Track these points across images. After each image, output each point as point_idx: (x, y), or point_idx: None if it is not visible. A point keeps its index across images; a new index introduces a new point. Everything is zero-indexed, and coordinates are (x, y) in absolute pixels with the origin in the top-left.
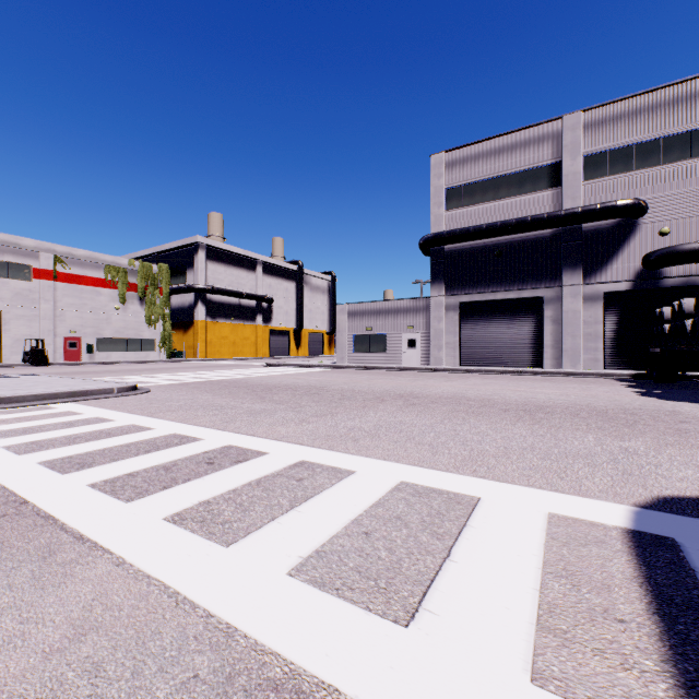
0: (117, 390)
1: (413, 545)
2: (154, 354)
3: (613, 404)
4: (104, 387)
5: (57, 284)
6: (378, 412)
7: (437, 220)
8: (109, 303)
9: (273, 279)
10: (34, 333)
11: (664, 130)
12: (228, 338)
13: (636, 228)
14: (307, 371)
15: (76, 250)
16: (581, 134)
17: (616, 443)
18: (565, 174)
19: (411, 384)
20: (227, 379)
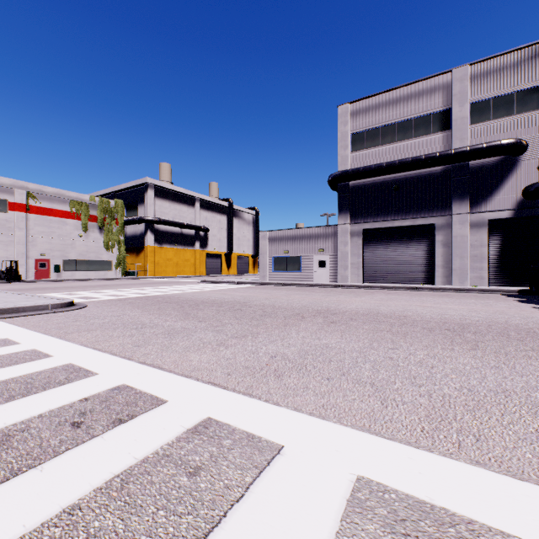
0: (51, 306)
1: None
2: (111, 273)
3: (531, 322)
4: (37, 303)
5: (29, 215)
6: (300, 332)
7: (343, 160)
8: (74, 231)
9: (209, 212)
10: (10, 256)
11: None
12: (172, 260)
13: (517, 164)
14: (234, 287)
15: (46, 188)
16: (468, 85)
17: None
18: (454, 119)
19: (325, 300)
20: (163, 294)
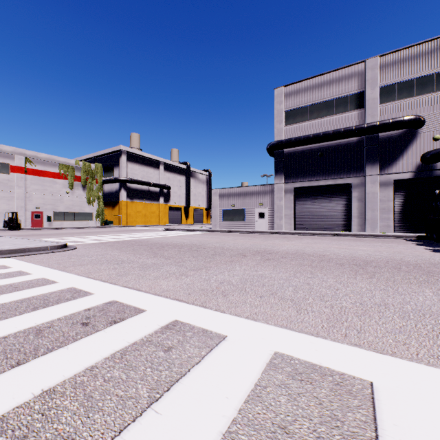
0: (49, 248)
1: None
2: (92, 222)
3: (420, 259)
4: (39, 245)
5: (27, 176)
6: (242, 266)
7: (279, 132)
8: (62, 188)
9: (171, 174)
10: (11, 208)
11: (436, 68)
12: (141, 212)
13: (416, 136)
14: (191, 234)
15: (40, 154)
16: (378, 72)
17: None
18: (367, 99)
19: (263, 243)
20: (135, 239)
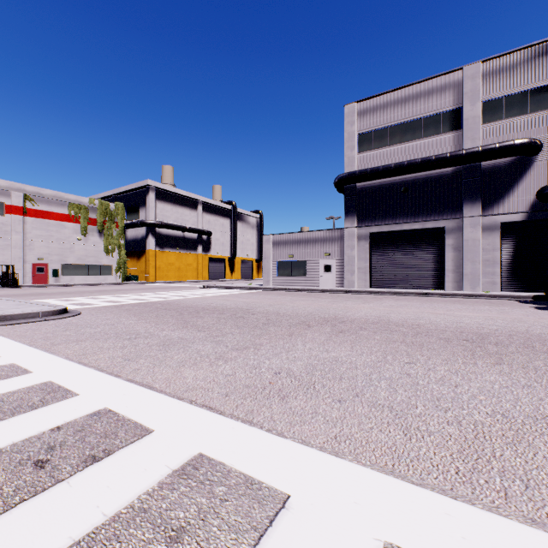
0: (41, 314)
1: None
2: (111, 277)
3: None
4: (27, 311)
5: (27, 218)
6: (306, 343)
7: (350, 161)
8: (72, 234)
9: (211, 216)
10: (6, 260)
11: None
12: (174, 264)
13: (531, 165)
14: (237, 293)
15: (44, 190)
16: (480, 82)
17: None
18: (465, 118)
19: (332, 306)
20: (163, 301)
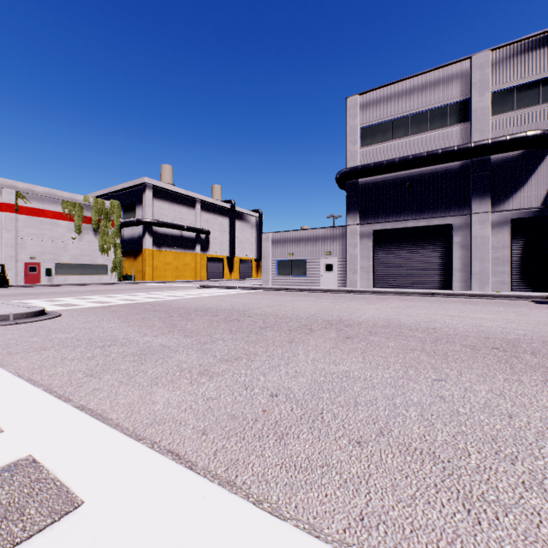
0: (13, 316)
1: None
2: (107, 277)
3: None
4: None
5: (18, 216)
6: (309, 351)
7: (352, 156)
8: (66, 233)
9: (210, 215)
10: None
11: None
12: (172, 263)
13: (543, 158)
14: (234, 293)
15: (36, 187)
16: (489, 72)
17: None
18: (473, 109)
19: (335, 308)
20: (154, 301)
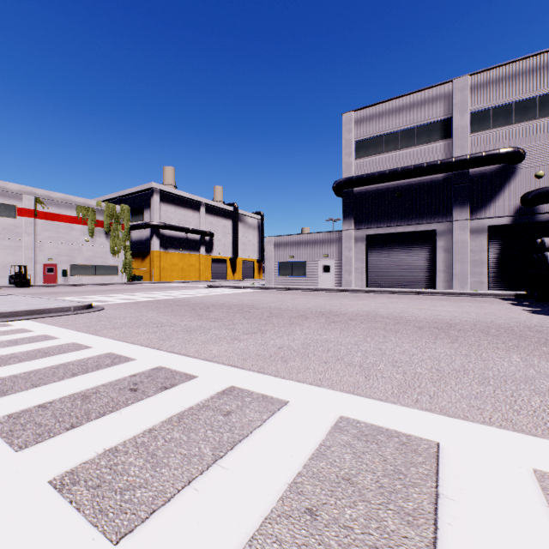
0: (73, 308)
1: (379, 539)
2: (117, 278)
3: (514, 322)
4: (61, 305)
5: (37, 221)
6: (304, 329)
7: (347, 167)
8: (80, 236)
9: (214, 217)
10: (18, 261)
11: (539, 90)
12: (178, 264)
13: (515, 172)
14: (240, 292)
15: (53, 193)
16: (469, 94)
17: (546, 365)
18: (455, 127)
19: (328, 303)
20: (173, 298)
